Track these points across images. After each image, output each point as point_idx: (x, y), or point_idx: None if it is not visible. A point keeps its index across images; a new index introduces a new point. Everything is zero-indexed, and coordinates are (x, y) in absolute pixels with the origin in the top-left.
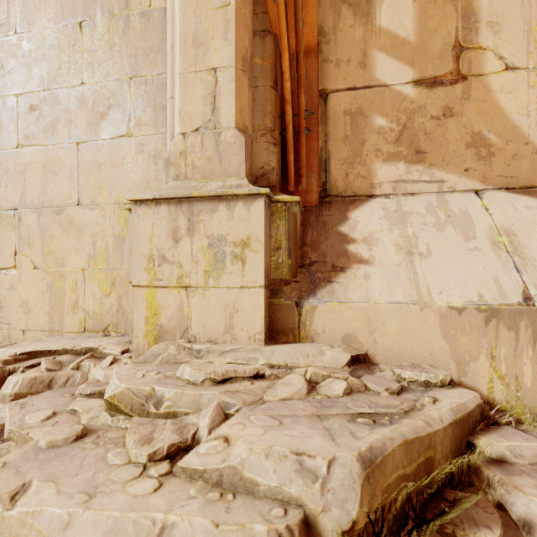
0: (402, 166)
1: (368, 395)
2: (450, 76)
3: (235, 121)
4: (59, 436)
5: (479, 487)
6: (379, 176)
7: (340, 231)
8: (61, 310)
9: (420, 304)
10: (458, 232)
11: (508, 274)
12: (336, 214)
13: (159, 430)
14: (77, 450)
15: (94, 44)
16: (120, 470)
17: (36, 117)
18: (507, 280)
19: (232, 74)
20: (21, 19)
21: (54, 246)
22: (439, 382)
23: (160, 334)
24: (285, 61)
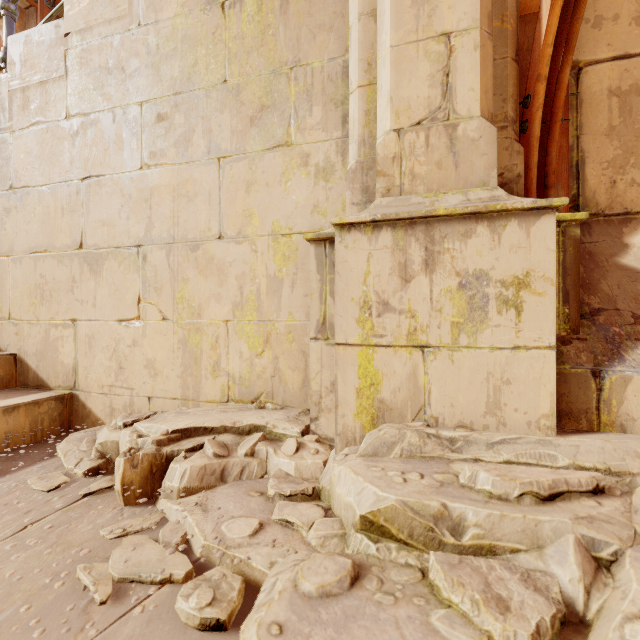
0: None
1: None
2: None
3: (480, 106)
4: (329, 577)
5: None
6: None
7: (622, 264)
8: (197, 373)
9: None
10: None
11: None
12: (604, 240)
13: (495, 580)
14: (370, 605)
15: (241, 29)
16: None
17: (165, 128)
18: None
19: (476, 38)
20: (146, 8)
21: (187, 291)
22: None
23: (380, 413)
24: (554, 14)
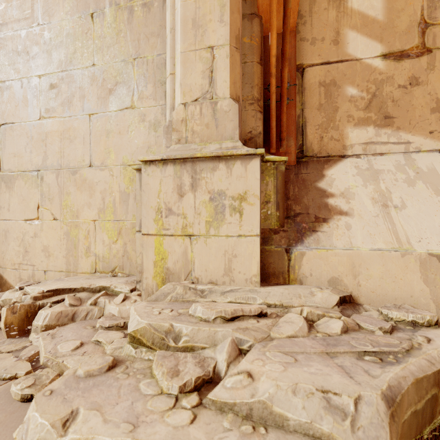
0: (371, 130)
1: (363, 333)
2: (416, 50)
3: (230, 91)
4: (94, 366)
5: None
6: (351, 139)
7: (318, 186)
8: (76, 254)
9: (401, 251)
10: (428, 186)
11: None
12: (313, 172)
13: (182, 362)
14: (111, 379)
15: (103, 32)
16: (154, 400)
17: (55, 93)
18: None
19: (227, 51)
20: (43, 13)
21: (70, 201)
22: (425, 322)
23: (167, 276)
24: (273, 39)
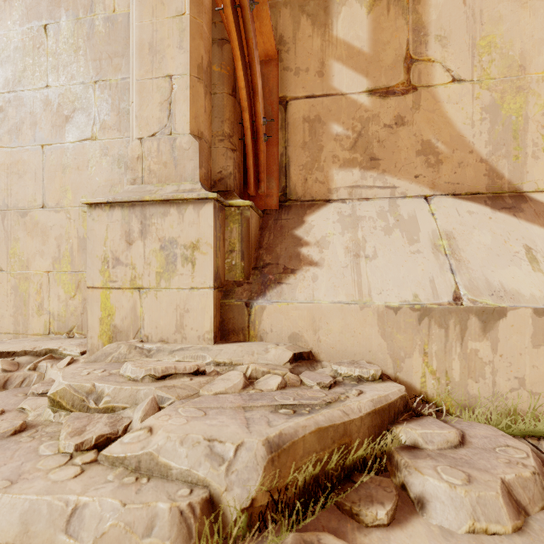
0: (357, 172)
1: (301, 389)
2: (402, 87)
3: (190, 127)
4: None
5: (391, 471)
6: (336, 182)
7: (295, 234)
8: (26, 313)
9: (360, 304)
10: (404, 235)
11: (443, 276)
12: (293, 218)
13: (94, 423)
14: (12, 443)
15: (59, 48)
16: (48, 459)
17: (1, 118)
18: (441, 281)
19: (187, 81)
20: None
21: (18, 248)
22: (370, 376)
23: (114, 334)
24: (239, 70)
